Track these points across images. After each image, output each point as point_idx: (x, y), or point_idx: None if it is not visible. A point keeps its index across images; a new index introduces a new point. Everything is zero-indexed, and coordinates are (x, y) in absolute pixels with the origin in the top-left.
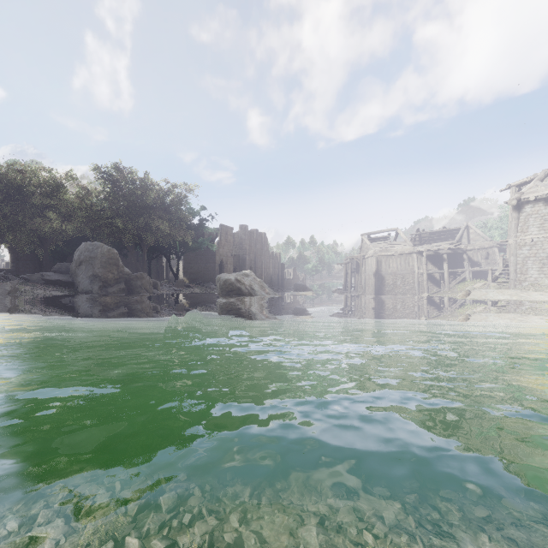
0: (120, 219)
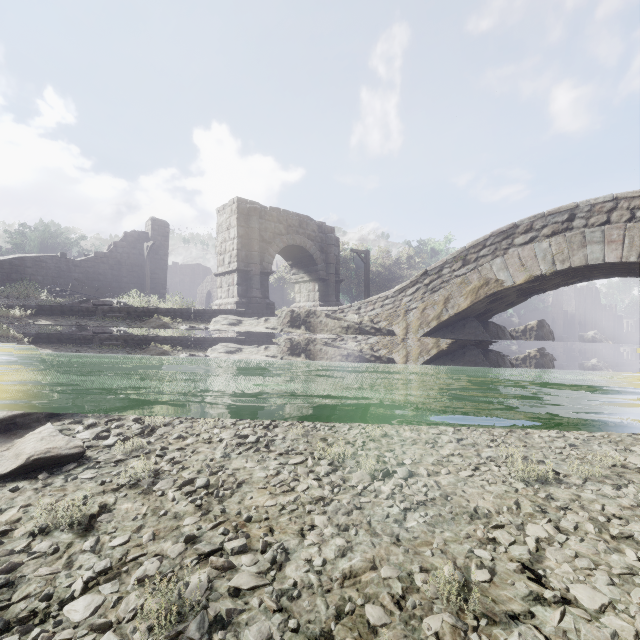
0: None
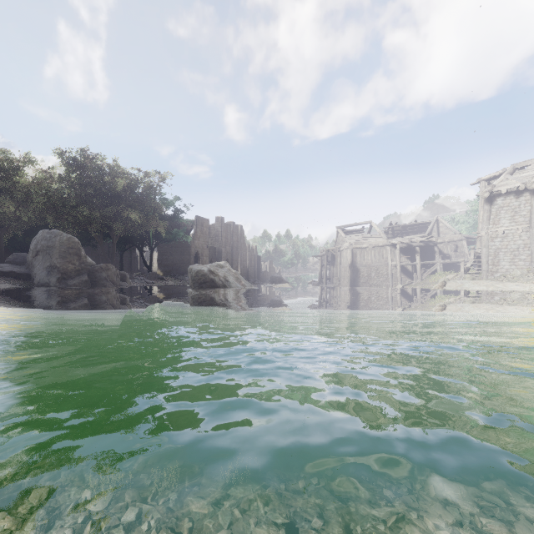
0: (86, 207)
